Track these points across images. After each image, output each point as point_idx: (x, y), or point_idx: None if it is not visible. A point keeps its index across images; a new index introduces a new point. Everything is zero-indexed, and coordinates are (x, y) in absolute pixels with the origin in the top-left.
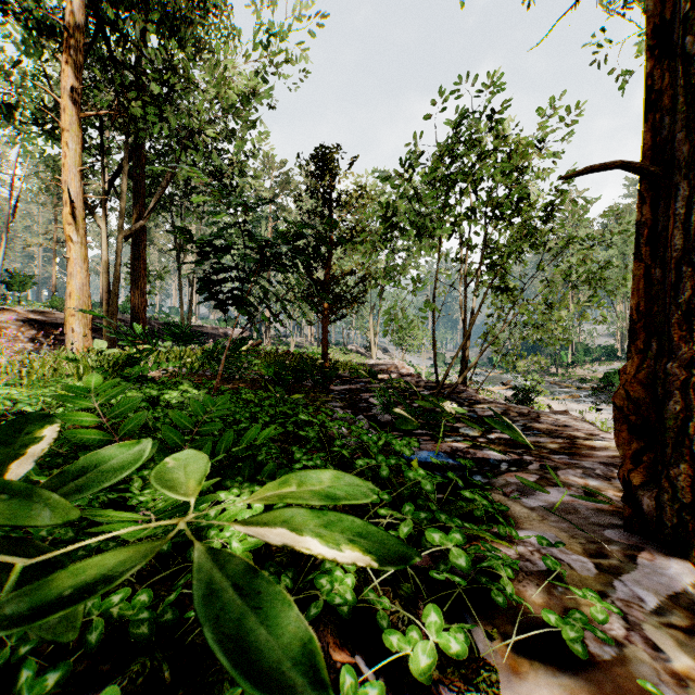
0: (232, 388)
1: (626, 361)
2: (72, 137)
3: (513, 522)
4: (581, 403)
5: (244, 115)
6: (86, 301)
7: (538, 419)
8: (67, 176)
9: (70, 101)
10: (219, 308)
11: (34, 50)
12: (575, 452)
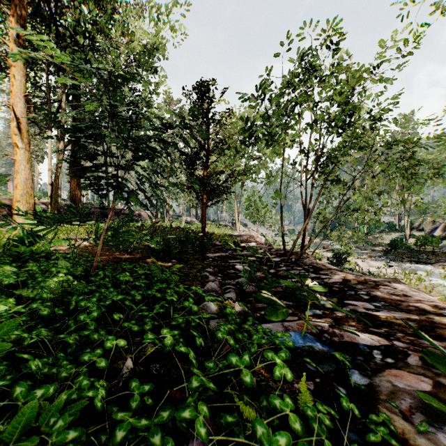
0: (128, 257)
1: (402, 232)
2: (18, 71)
3: None
4: (377, 261)
5: (149, 64)
6: (29, 191)
7: (378, 288)
8: (15, 99)
9: (16, 45)
10: (95, 193)
11: None
12: (442, 335)
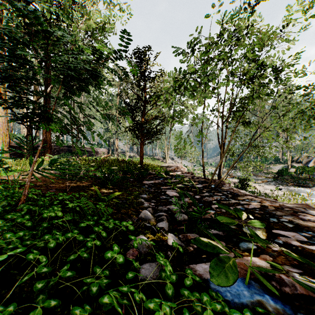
0: (77, 185)
1: (284, 163)
2: None
3: None
4: (269, 185)
5: (101, 39)
6: (5, 132)
7: (297, 215)
8: None
9: None
10: (17, 122)
11: None
12: None
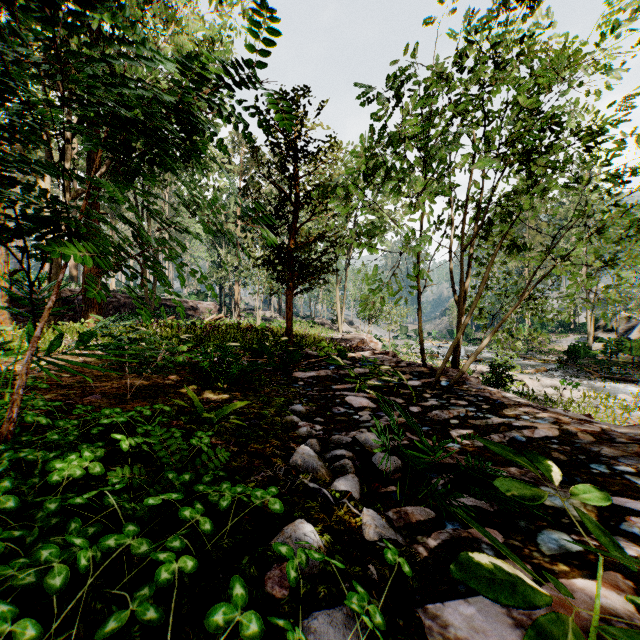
0: (150, 384)
1: (580, 333)
2: None
3: None
4: (551, 377)
5: None
6: (1, 267)
7: None
8: None
9: None
10: None
11: None
12: None
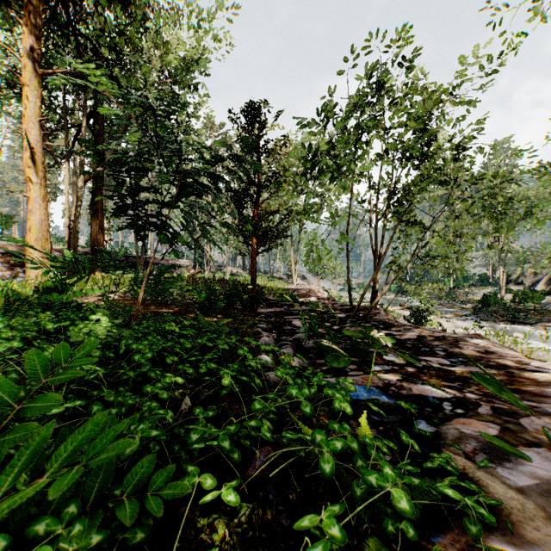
0: (167, 312)
1: (496, 286)
2: (32, 91)
3: (509, 525)
4: (465, 321)
5: (187, 81)
6: (45, 234)
7: (457, 344)
8: (28, 125)
9: (30, 60)
10: (137, 233)
11: (2, 19)
12: (520, 388)
